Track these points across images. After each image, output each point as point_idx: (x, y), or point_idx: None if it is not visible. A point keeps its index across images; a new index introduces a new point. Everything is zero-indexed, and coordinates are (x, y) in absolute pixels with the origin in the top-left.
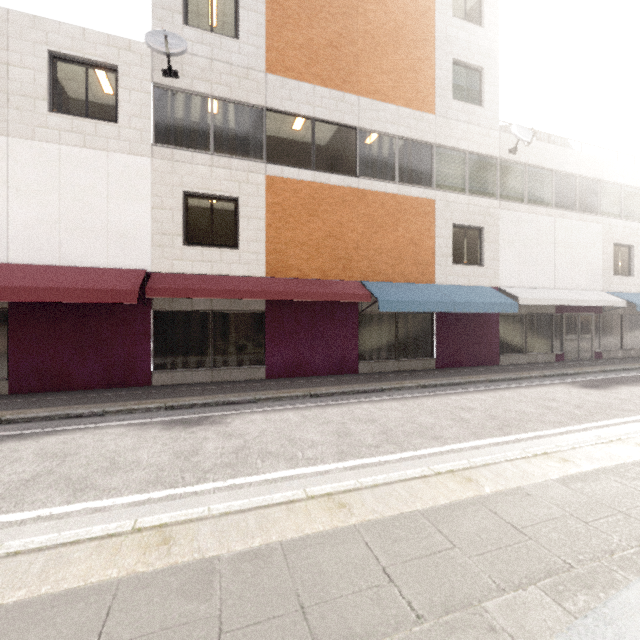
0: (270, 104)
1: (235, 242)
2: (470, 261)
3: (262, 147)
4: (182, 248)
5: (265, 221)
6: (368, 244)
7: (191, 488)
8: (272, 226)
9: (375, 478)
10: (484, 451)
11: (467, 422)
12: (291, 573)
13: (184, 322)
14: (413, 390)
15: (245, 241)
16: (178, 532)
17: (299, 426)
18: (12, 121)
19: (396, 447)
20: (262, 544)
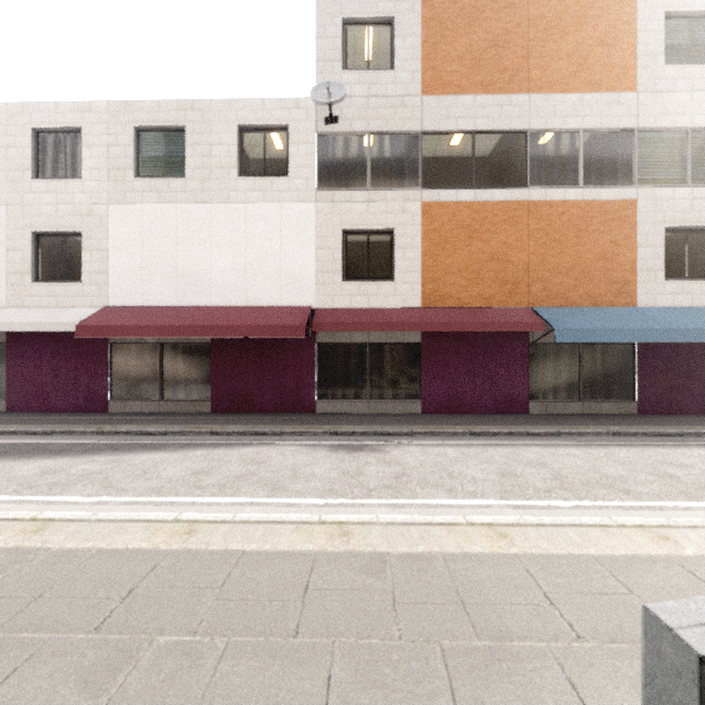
0: (426, 127)
1: (390, 274)
2: (695, 274)
3: (417, 173)
4: (341, 284)
5: (421, 250)
6: (541, 264)
7: (359, 501)
8: (428, 254)
9: (542, 518)
10: (695, 514)
11: (676, 480)
12: (452, 577)
13: (343, 354)
14: (601, 437)
15: (400, 272)
16: (353, 530)
17: (458, 462)
18: (214, 190)
19: (571, 494)
20: (425, 551)
